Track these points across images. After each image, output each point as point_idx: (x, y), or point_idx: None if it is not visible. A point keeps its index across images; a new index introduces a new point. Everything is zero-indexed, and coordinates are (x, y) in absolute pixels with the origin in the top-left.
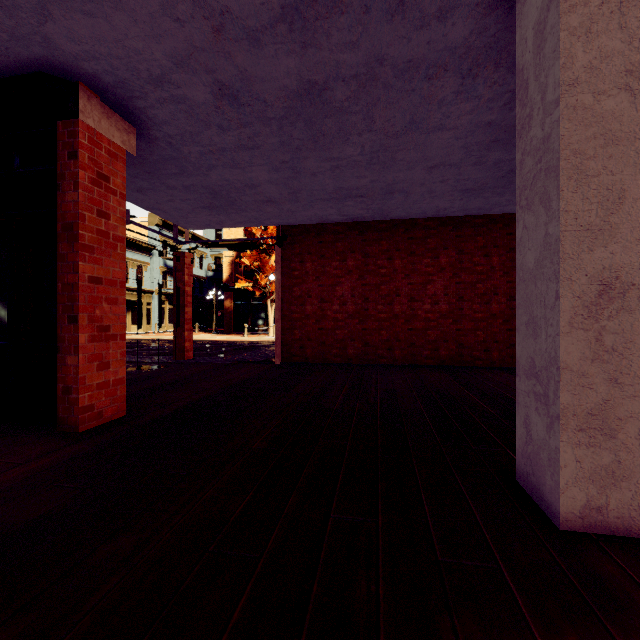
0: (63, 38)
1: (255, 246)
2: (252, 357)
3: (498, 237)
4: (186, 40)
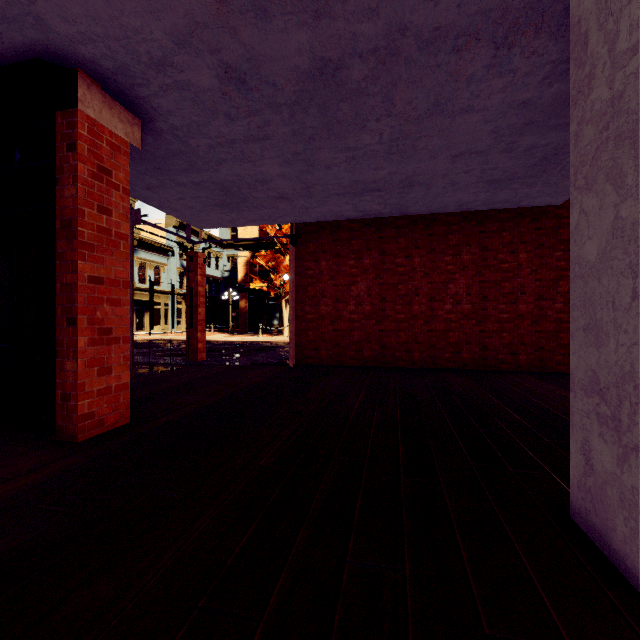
0: (56, 18)
1: (270, 246)
2: (265, 359)
3: (525, 232)
4: (187, 14)
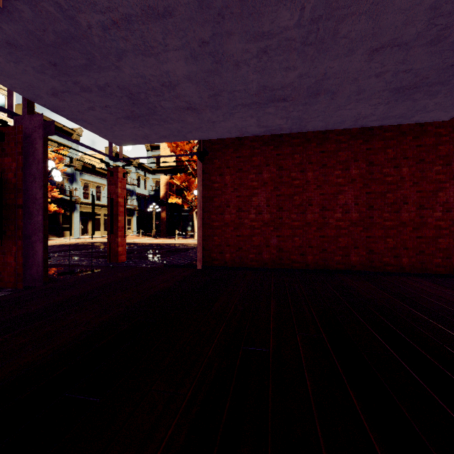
0: None
1: (184, 171)
2: (177, 260)
3: (408, 149)
4: None
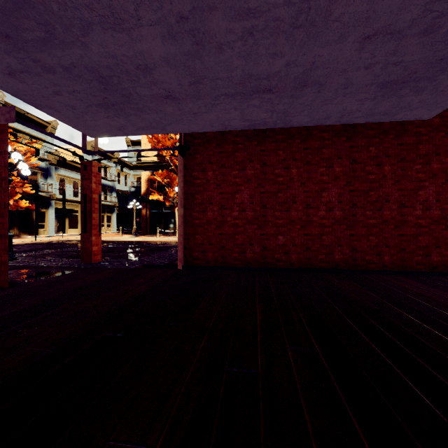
0: None
1: (166, 167)
2: (157, 259)
3: (389, 147)
4: None
